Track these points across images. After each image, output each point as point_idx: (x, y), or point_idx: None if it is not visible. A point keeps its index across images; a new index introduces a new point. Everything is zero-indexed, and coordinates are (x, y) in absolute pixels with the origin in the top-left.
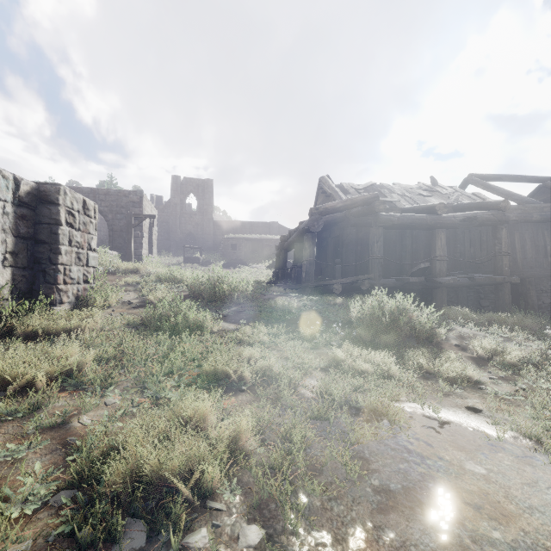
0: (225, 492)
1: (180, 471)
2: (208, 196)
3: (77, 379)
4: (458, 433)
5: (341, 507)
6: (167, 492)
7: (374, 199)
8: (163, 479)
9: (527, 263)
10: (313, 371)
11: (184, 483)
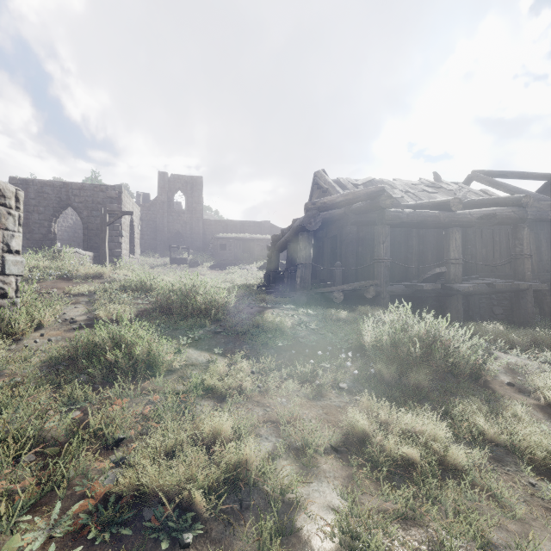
0: None
1: None
2: (197, 194)
3: None
4: None
5: None
6: None
7: (379, 193)
8: None
9: (543, 266)
10: (321, 458)
11: None
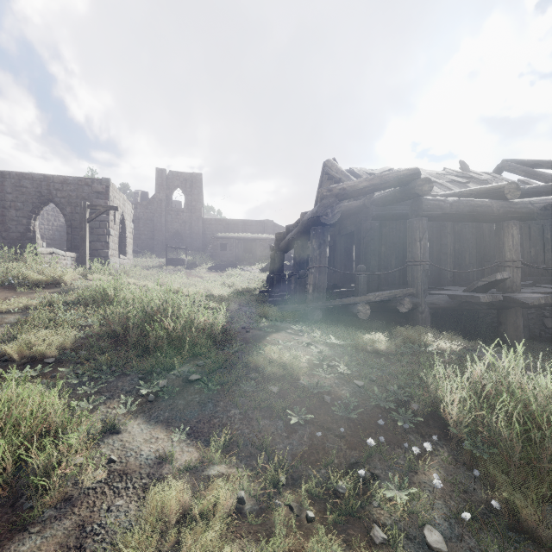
0: None
1: None
2: (197, 192)
3: None
4: None
5: None
6: None
7: (413, 176)
8: None
9: None
10: None
11: None
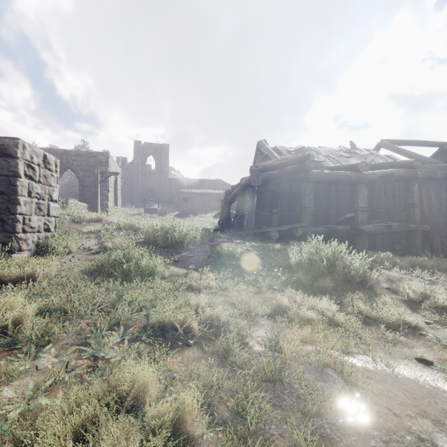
0: None
1: None
2: (165, 158)
3: (12, 336)
4: (419, 394)
5: None
6: None
7: (305, 158)
8: None
9: (432, 214)
10: (260, 318)
11: None
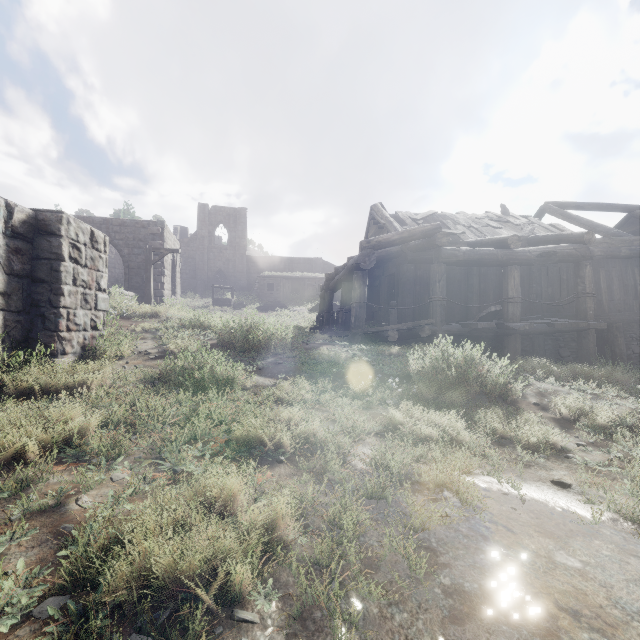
0: (257, 597)
1: (200, 572)
2: (241, 228)
3: (78, 448)
4: (544, 515)
5: (405, 616)
6: (184, 598)
7: (435, 230)
8: (179, 581)
9: (614, 306)
10: (366, 436)
11: (206, 585)
